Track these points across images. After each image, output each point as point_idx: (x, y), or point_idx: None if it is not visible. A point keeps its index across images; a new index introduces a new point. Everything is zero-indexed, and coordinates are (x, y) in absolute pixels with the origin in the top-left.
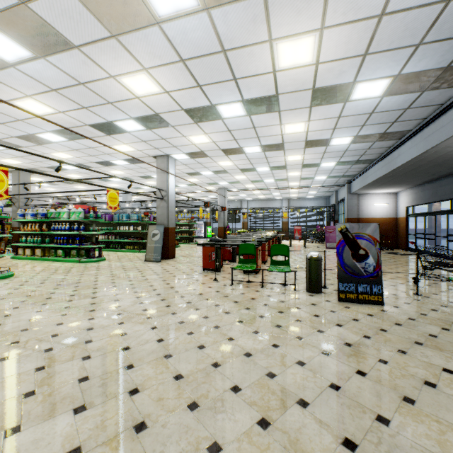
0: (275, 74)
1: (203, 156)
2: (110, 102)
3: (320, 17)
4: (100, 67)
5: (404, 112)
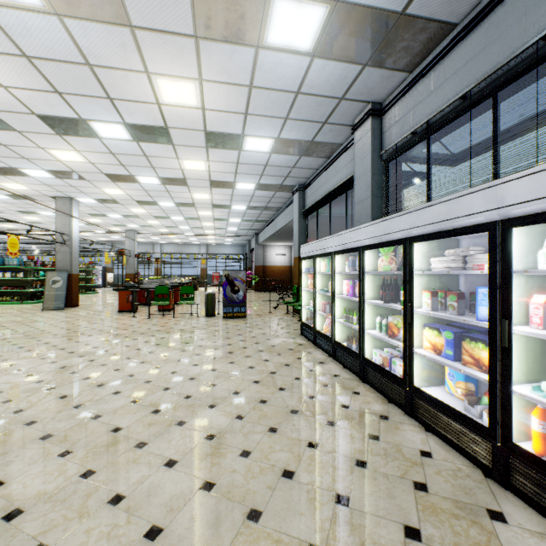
0: (183, 170)
1: (114, 202)
2: (26, 158)
3: (206, 157)
4: (33, 142)
5: (272, 198)
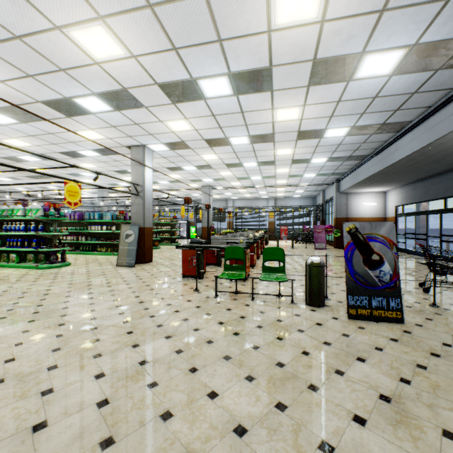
0: (270, 35)
1: (184, 147)
2: (61, 68)
3: None
4: (38, 10)
5: (410, 97)
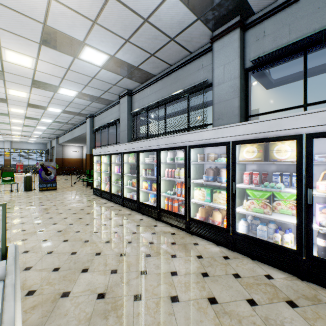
0: (7, 94)
1: None
2: None
3: (29, 91)
4: None
5: (72, 118)
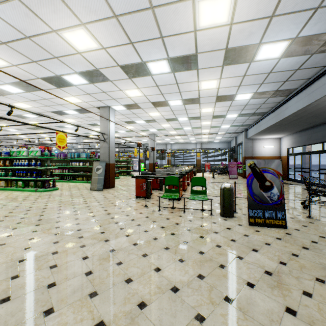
0: (196, 33)
1: (137, 107)
2: (55, 56)
3: None
4: (42, 20)
5: (294, 72)
